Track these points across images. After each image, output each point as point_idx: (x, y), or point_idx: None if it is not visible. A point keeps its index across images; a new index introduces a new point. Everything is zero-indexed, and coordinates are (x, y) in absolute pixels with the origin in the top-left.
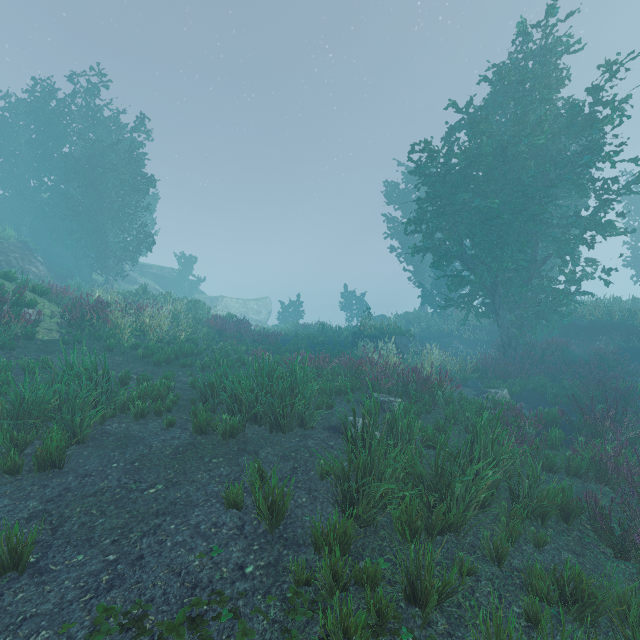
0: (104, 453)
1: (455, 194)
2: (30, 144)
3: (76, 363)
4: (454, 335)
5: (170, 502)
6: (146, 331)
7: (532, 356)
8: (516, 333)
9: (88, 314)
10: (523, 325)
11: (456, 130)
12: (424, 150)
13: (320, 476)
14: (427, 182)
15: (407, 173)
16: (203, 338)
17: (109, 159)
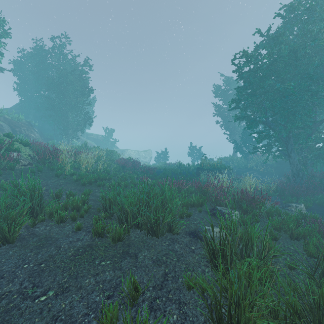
0: (23, 253)
1: (263, 82)
2: (33, 74)
3: (23, 184)
4: (254, 169)
5: (52, 316)
6: (81, 166)
7: (313, 182)
8: (302, 168)
9: (47, 156)
10: (306, 163)
11: (260, 46)
12: (242, 56)
13: (187, 286)
14: (243, 77)
15: (225, 80)
16: (113, 170)
17: (69, 79)
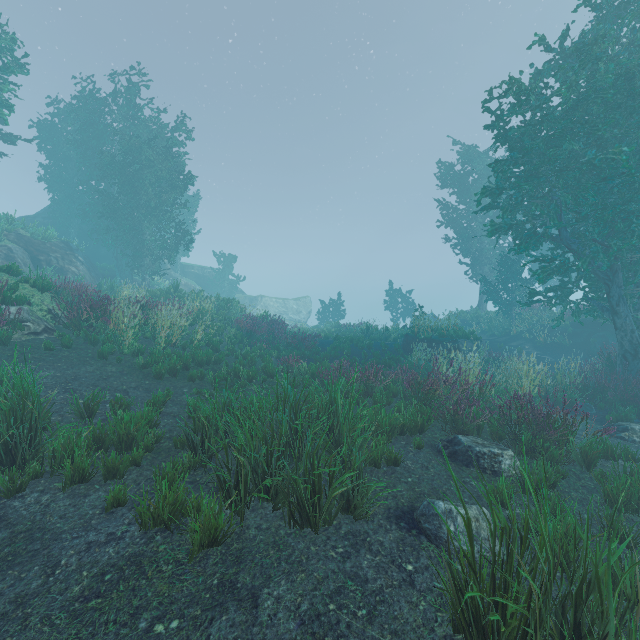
0: None
1: (555, 147)
2: (76, 147)
3: None
4: (524, 338)
5: None
6: (158, 333)
7: None
8: None
9: (84, 313)
10: None
11: (544, 73)
12: (507, 93)
13: None
14: (508, 139)
15: (462, 154)
16: (228, 341)
17: (146, 155)
